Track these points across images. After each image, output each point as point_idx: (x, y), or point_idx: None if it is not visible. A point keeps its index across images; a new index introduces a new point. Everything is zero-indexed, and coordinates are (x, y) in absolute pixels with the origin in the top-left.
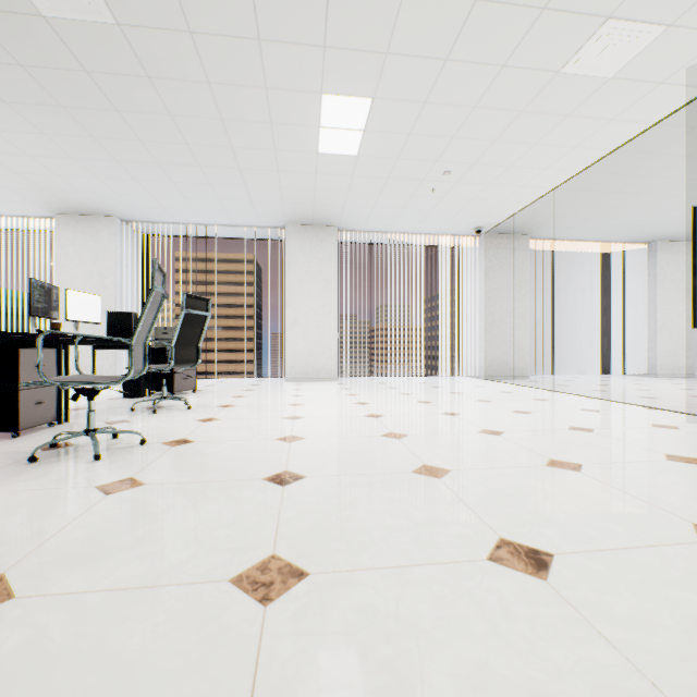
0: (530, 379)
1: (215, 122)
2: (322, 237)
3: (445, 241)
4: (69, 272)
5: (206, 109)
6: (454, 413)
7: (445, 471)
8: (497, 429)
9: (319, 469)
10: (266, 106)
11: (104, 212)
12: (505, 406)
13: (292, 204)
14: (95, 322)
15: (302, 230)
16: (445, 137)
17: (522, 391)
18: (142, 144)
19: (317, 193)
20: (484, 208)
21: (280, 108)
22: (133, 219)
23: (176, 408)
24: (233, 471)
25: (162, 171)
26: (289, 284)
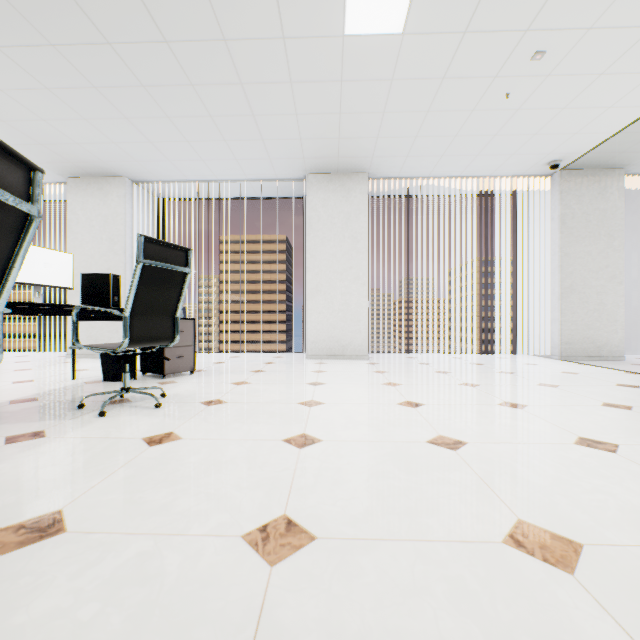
0: (628, 361)
1: None
2: (349, 187)
3: (502, 186)
4: (79, 239)
5: None
6: (603, 442)
7: None
8: None
9: None
10: None
11: (111, 172)
12: None
13: (312, 140)
14: (63, 287)
15: (325, 179)
16: None
17: None
18: (112, 50)
19: (343, 118)
20: (574, 125)
21: None
22: (143, 179)
23: (142, 405)
24: None
25: (151, 99)
26: (309, 244)
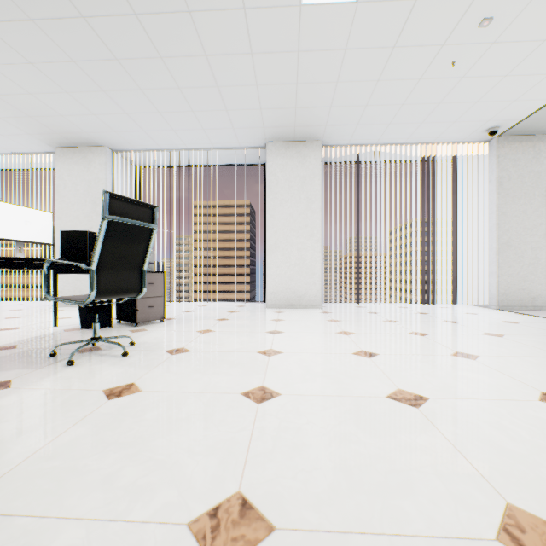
0: None
1: None
2: (305, 154)
3: (443, 152)
4: (66, 201)
5: None
6: None
7: None
8: None
9: None
10: None
11: (93, 142)
12: None
13: (271, 110)
14: (44, 243)
15: (283, 147)
16: None
17: None
18: (86, 24)
19: (299, 88)
20: (514, 92)
21: None
22: (121, 148)
23: (111, 354)
24: None
25: (125, 72)
26: (269, 205)
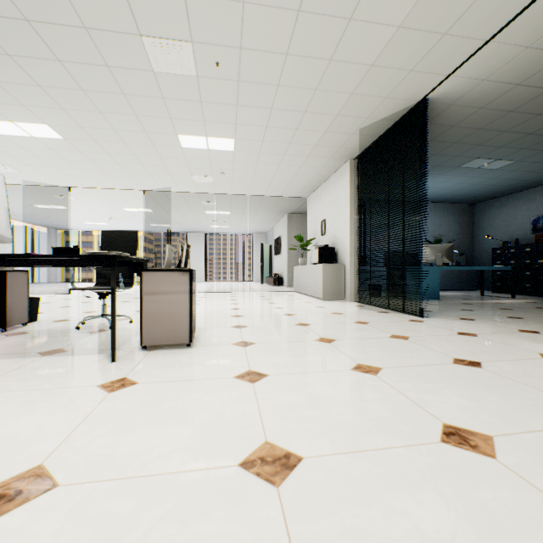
0: None
1: None
2: None
3: None
4: None
5: None
6: None
7: None
8: None
9: None
10: None
11: None
12: None
13: None
14: None
15: None
16: None
17: None
18: None
19: None
20: None
21: None
22: None
23: None
24: None
25: None
26: None
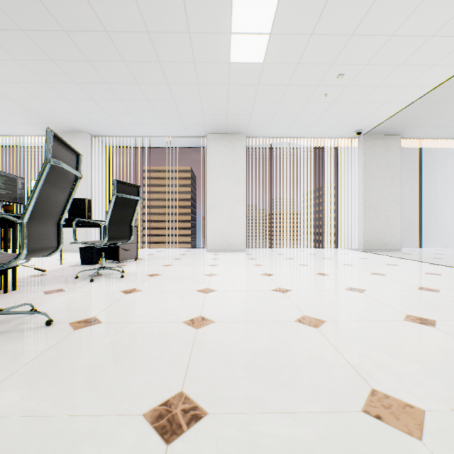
0: (402, 252)
1: (142, 36)
2: (234, 143)
3: (329, 143)
4: None
5: (133, 21)
6: (359, 289)
7: (415, 411)
8: (423, 315)
9: (226, 393)
10: (183, 12)
11: (78, 130)
12: (405, 281)
13: (210, 115)
14: None
15: (218, 137)
16: (345, 35)
17: (406, 264)
18: (90, 64)
19: (229, 104)
20: (367, 111)
21: (195, 14)
22: (99, 134)
23: (112, 277)
24: (114, 387)
25: (110, 90)
26: (209, 179)
